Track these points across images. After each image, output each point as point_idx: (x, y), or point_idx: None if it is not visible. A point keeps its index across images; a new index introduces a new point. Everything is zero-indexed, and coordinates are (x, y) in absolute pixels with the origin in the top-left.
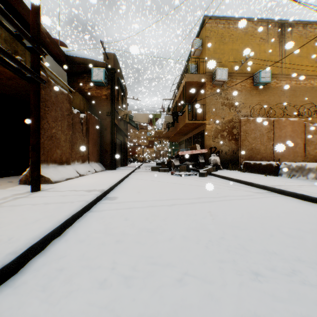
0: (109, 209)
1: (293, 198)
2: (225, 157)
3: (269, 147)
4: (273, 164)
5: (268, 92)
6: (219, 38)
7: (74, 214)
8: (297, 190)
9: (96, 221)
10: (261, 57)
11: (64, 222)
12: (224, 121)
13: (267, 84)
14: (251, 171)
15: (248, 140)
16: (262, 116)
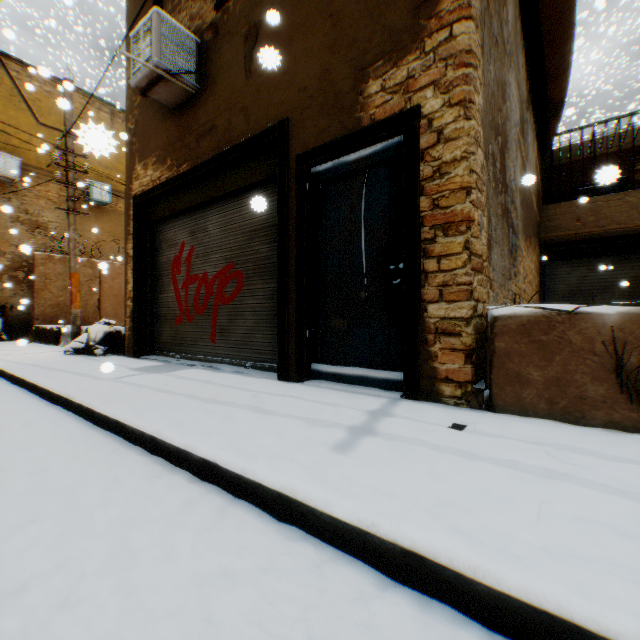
0: None
1: None
2: (22, 317)
3: (93, 303)
4: (56, 328)
5: (115, 218)
6: (8, 94)
7: None
8: None
9: None
10: (102, 159)
11: None
12: (21, 252)
13: (112, 205)
14: (41, 340)
15: (53, 291)
16: (104, 253)
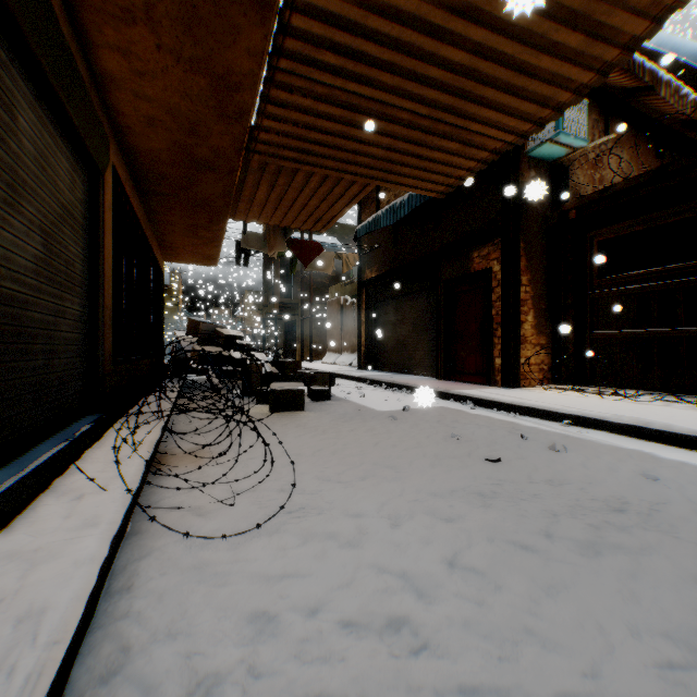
0: None
1: None
2: None
3: None
4: None
5: None
6: None
7: None
8: None
9: None
10: None
11: None
12: None
13: None
14: None
15: None
16: None
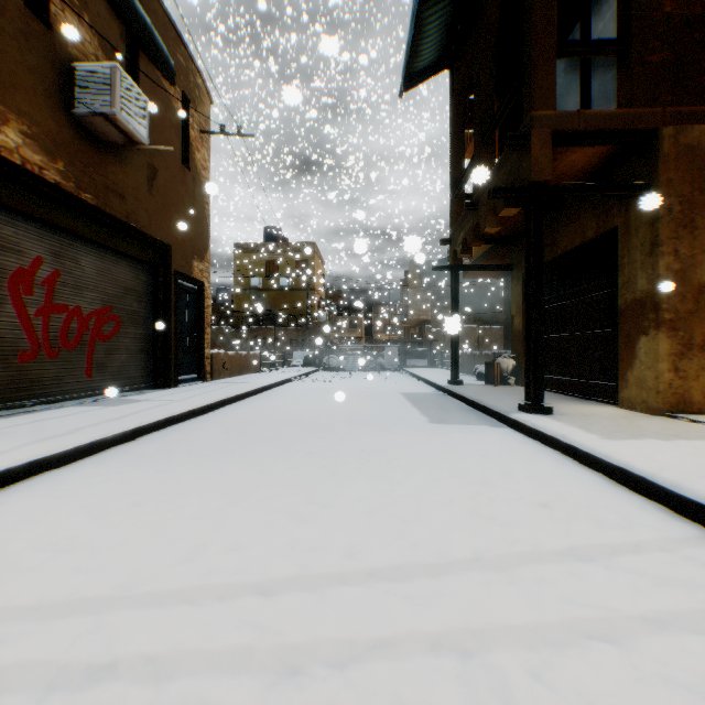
0: (669, 546)
1: None
2: None
3: None
4: None
5: None
6: None
7: (650, 482)
8: None
9: (608, 502)
10: None
11: (619, 468)
12: None
13: None
14: None
15: None
16: None
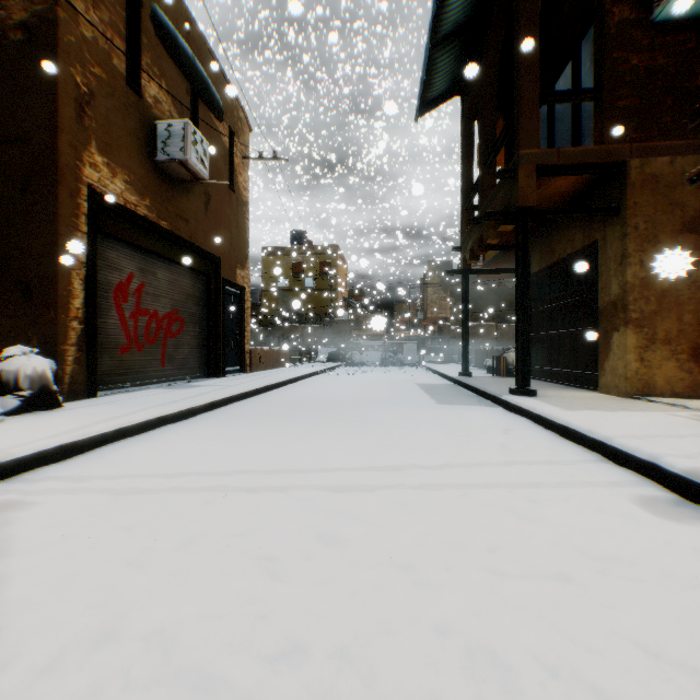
0: (570, 462)
1: (48, 468)
2: None
3: None
4: None
5: None
6: None
7: (578, 432)
8: (40, 442)
9: (547, 445)
10: None
11: (564, 426)
12: None
13: None
14: None
15: None
16: None
